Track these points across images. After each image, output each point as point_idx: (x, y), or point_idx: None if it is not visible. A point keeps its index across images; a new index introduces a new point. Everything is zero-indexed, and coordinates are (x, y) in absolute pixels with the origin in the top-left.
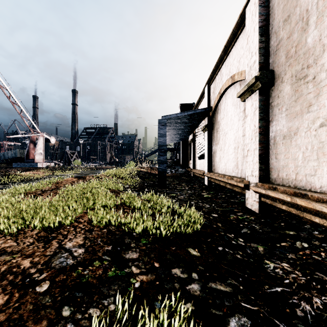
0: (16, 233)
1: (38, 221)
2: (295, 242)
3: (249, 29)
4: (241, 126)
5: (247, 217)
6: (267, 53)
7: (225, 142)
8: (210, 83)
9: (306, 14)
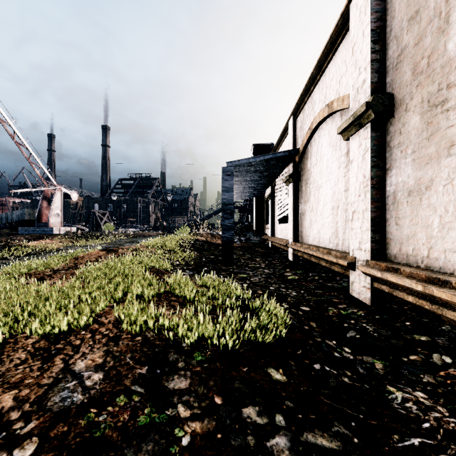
0: (1, 343)
1: (37, 323)
2: (430, 355)
3: (355, 34)
4: (342, 176)
5: (353, 311)
6: (384, 69)
7: (318, 200)
8: (296, 114)
9: (445, 6)
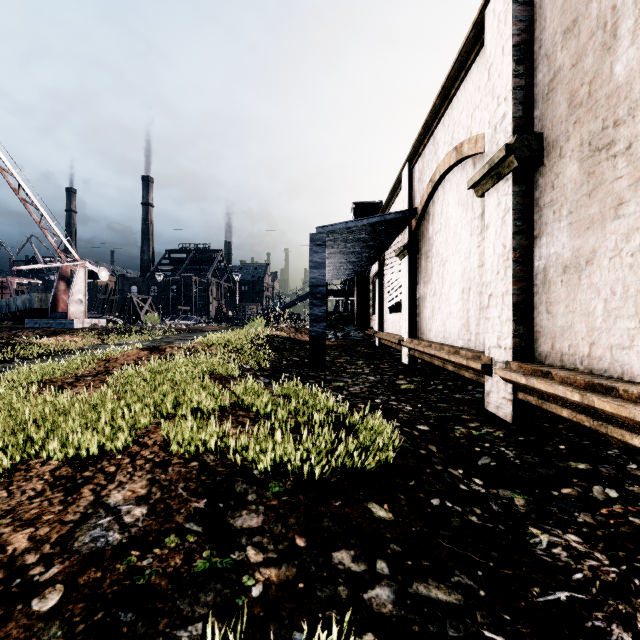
0: (9, 469)
1: (57, 444)
2: (590, 488)
3: (493, 51)
4: (476, 247)
5: (488, 432)
6: (531, 99)
7: (442, 279)
8: (413, 160)
9: (612, 15)
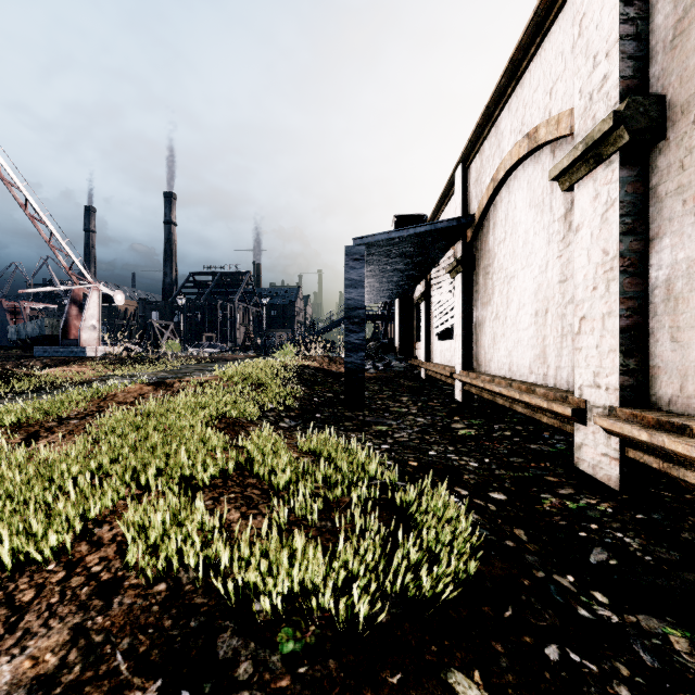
0: None
1: None
2: None
3: None
4: (556, 257)
5: (589, 504)
6: (644, 52)
7: (507, 300)
8: (468, 159)
9: None
